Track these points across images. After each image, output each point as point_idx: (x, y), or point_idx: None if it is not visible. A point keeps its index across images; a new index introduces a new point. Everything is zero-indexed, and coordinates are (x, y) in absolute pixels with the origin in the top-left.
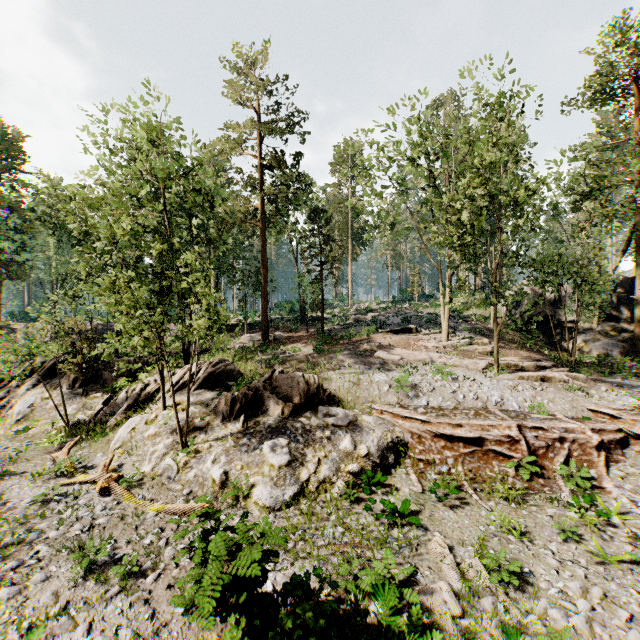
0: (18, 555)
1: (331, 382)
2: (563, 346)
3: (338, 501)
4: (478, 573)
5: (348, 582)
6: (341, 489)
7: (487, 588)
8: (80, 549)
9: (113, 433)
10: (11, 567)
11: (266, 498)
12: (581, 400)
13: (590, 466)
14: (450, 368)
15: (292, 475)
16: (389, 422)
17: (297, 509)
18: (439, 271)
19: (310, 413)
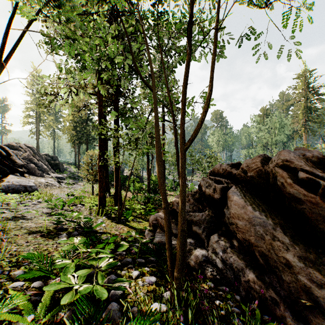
0: None
1: None
2: None
3: None
4: None
5: None
6: None
7: None
8: None
9: None
10: None
11: None
12: None
13: None
14: None
15: None
16: None
17: None
18: None
19: None
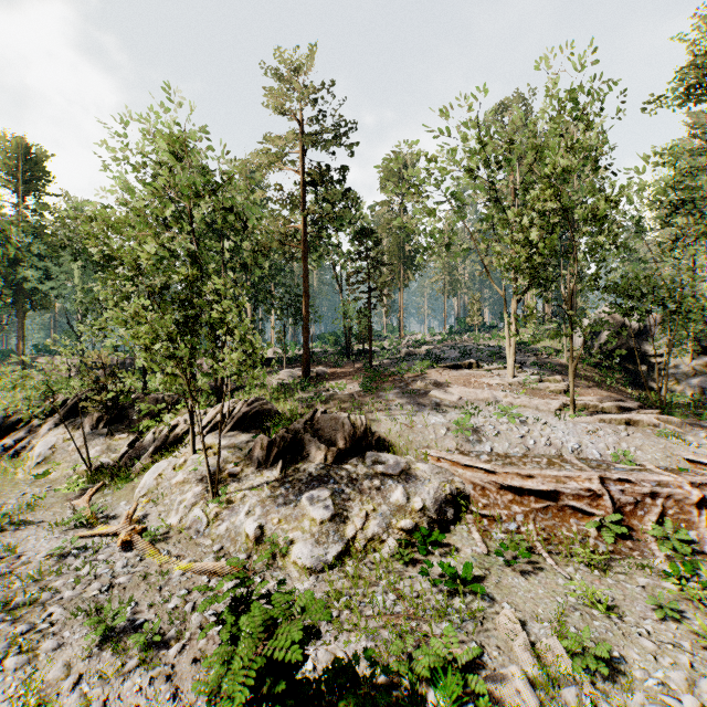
0: (29, 617)
1: (380, 424)
2: (649, 384)
3: (389, 562)
4: (558, 657)
5: (401, 662)
6: (392, 548)
7: (569, 675)
8: (97, 612)
9: (138, 479)
10: (20, 632)
11: (306, 557)
12: (675, 448)
13: (688, 527)
14: (517, 409)
15: (336, 531)
16: (447, 471)
17: (342, 571)
18: (504, 298)
19: (356, 460)
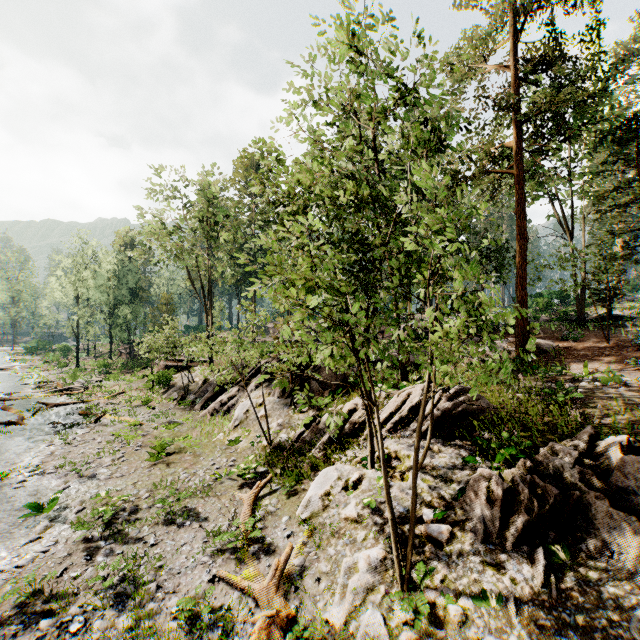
0: None
1: None
2: None
3: None
4: None
5: None
6: None
7: None
8: None
9: (308, 478)
10: None
11: None
12: None
13: None
14: None
15: None
16: None
17: None
18: None
19: None
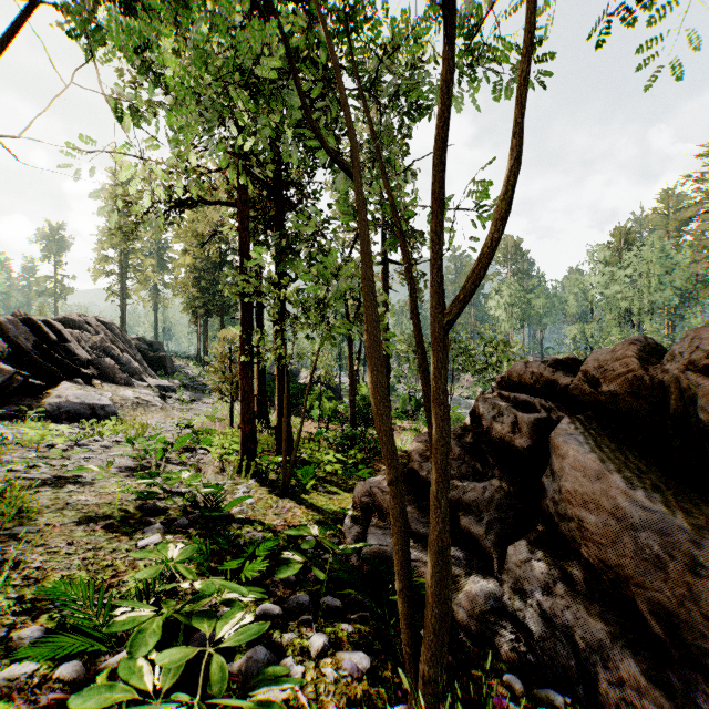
0: None
1: None
2: None
3: None
4: None
5: None
6: None
7: None
8: None
9: None
10: None
11: None
12: None
13: None
14: None
15: None
16: None
17: None
18: None
19: None
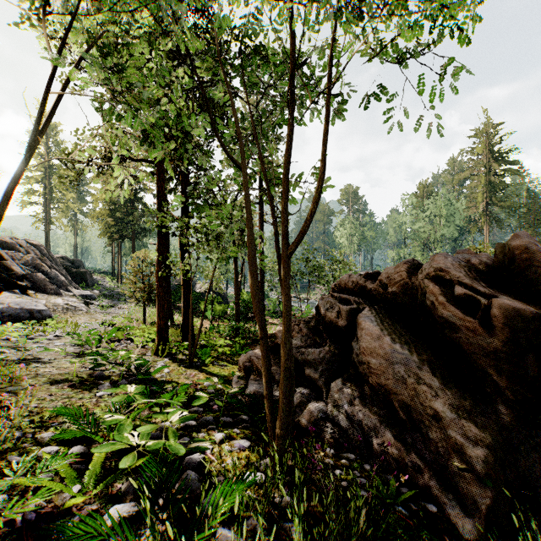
0: None
1: None
2: None
3: None
4: None
5: None
6: None
7: None
8: None
9: None
10: None
11: None
12: None
13: None
14: None
15: None
16: None
17: None
18: None
19: None
